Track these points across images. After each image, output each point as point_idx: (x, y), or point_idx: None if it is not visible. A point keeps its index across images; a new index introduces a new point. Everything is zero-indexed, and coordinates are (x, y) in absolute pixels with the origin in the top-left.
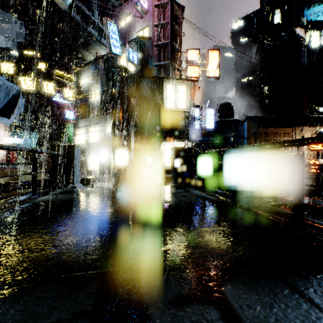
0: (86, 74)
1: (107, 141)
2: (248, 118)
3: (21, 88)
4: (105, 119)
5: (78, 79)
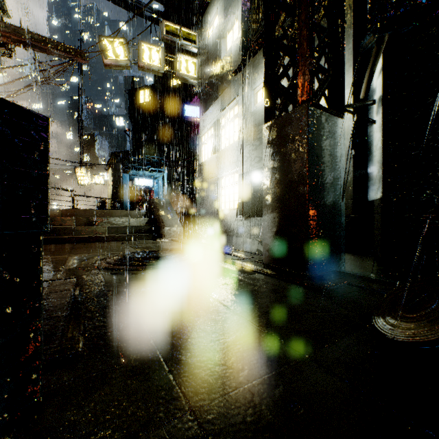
0: (216, 6)
1: (255, 126)
2: None
3: (106, 58)
4: (251, 72)
5: (205, 31)
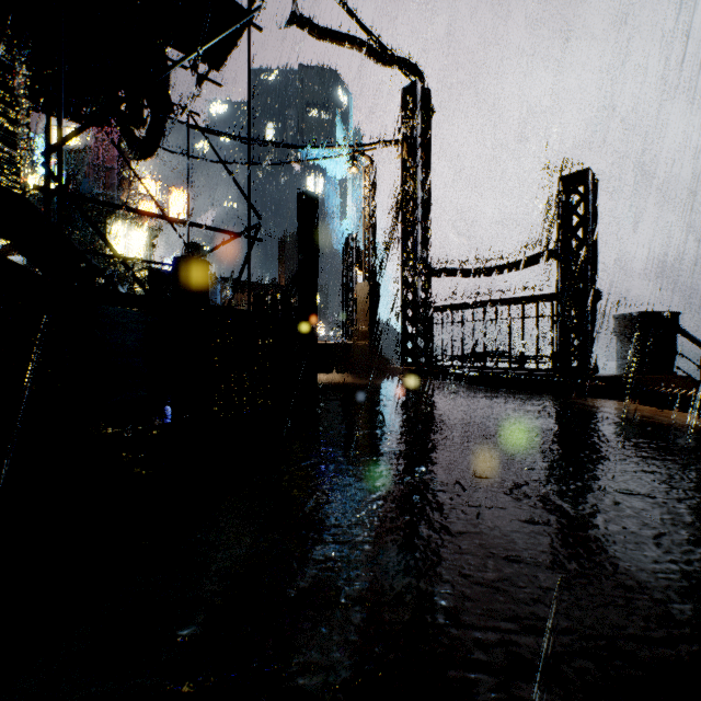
0: None
1: None
2: (221, 280)
3: None
4: None
5: None
